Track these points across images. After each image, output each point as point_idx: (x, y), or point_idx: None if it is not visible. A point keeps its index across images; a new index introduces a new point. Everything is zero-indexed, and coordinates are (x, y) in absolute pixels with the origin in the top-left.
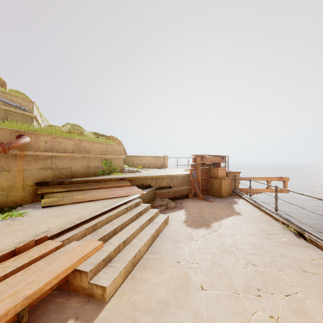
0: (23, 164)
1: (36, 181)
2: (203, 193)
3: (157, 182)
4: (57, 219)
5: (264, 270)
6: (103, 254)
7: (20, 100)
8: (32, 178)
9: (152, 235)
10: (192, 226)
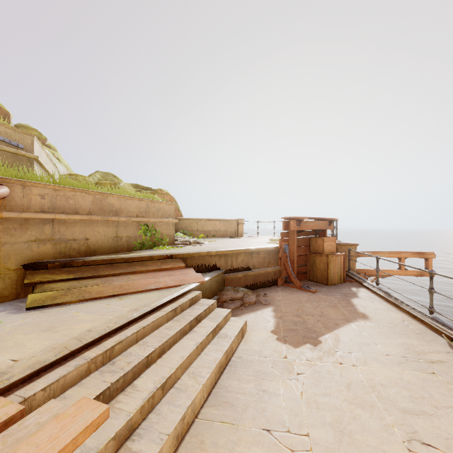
0: (0, 234)
1: (23, 263)
2: (299, 277)
3: (228, 262)
4: (41, 338)
5: None
6: (116, 422)
7: (10, 131)
8: (16, 258)
9: (218, 364)
10: (288, 341)
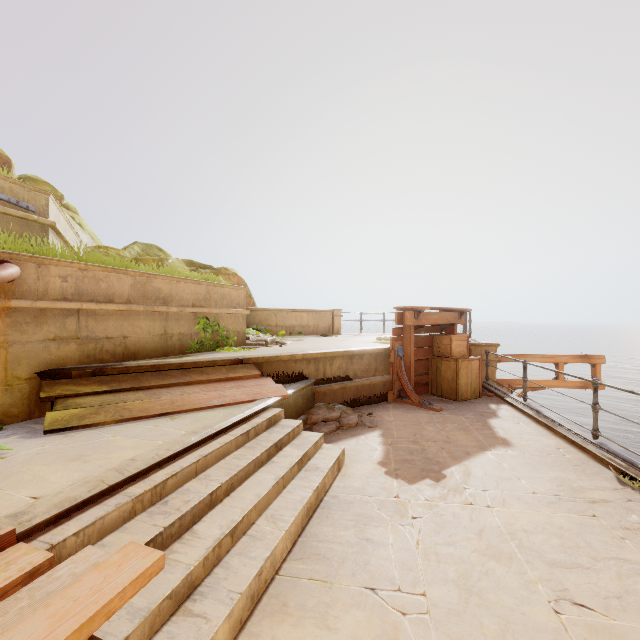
0: (8, 330)
1: (38, 369)
2: (418, 389)
3: (319, 368)
4: (68, 470)
5: (609, 623)
6: (172, 576)
7: (17, 188)
8: (28, 363)
9: (306, 505)
10: (401, 475)
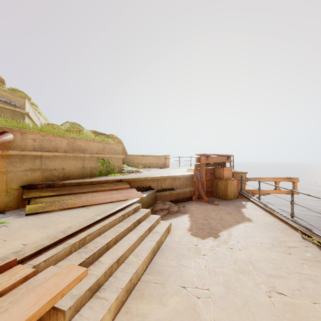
0: (7, 165)
1: (22, 184)
2: (207, 194)
3: (158, 184)
4: (39, 232)
5: (293, 301)
6: (90, 280)
7: (10, 95)
8: (17, 181)
9: (152, 249)
10: (198, 235)
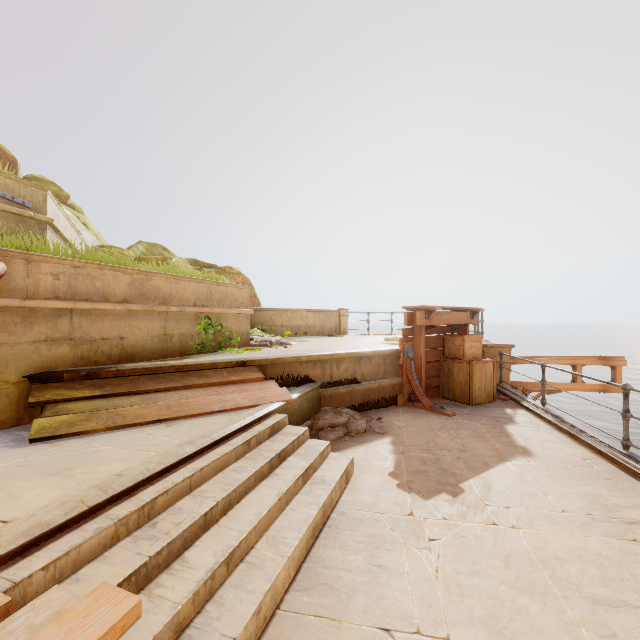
0: None
1: (28, 373)
2: (428, 393)
3: (325, 371)
4: (47, 486)
5: None
6: (155, 618)
7: (12, 183)
8: (17, 365)
9: (311, 525)
10: (414, 489)
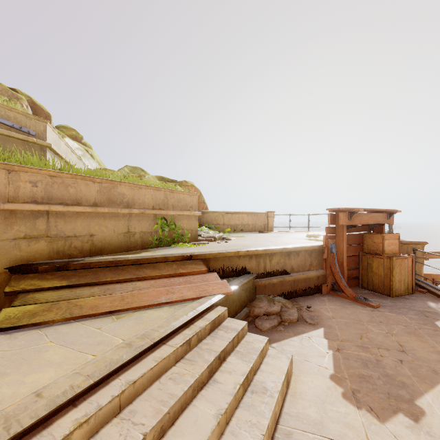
0: None
1: (9, 265)
2: (348, 283)
3: (260, 264)
4: None
5: None
6: None
7: (20, 117)
8: None
9: None
10: (364, 403)
